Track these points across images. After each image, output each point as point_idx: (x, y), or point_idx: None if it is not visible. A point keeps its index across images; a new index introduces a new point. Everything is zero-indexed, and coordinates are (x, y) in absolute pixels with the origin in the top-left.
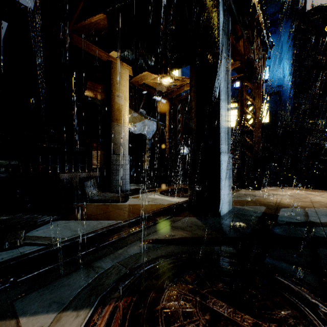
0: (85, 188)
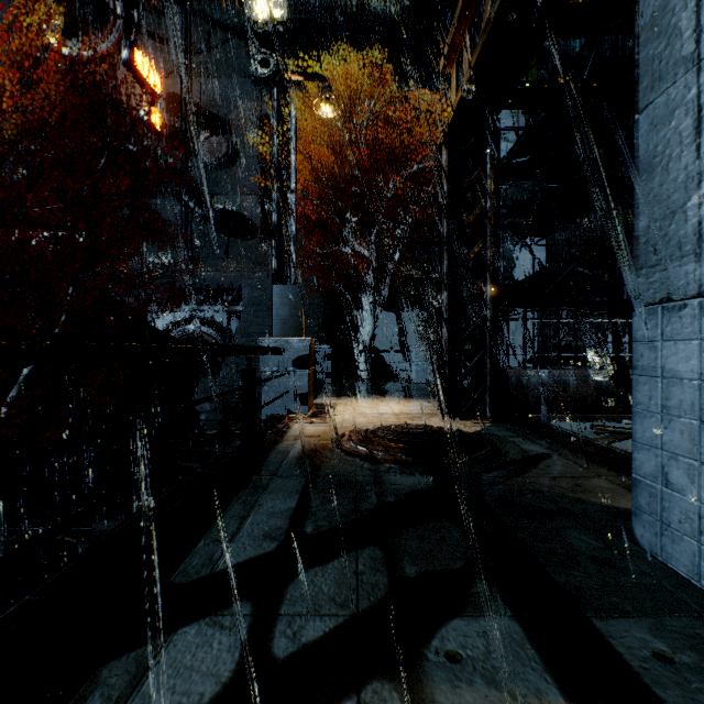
0: None
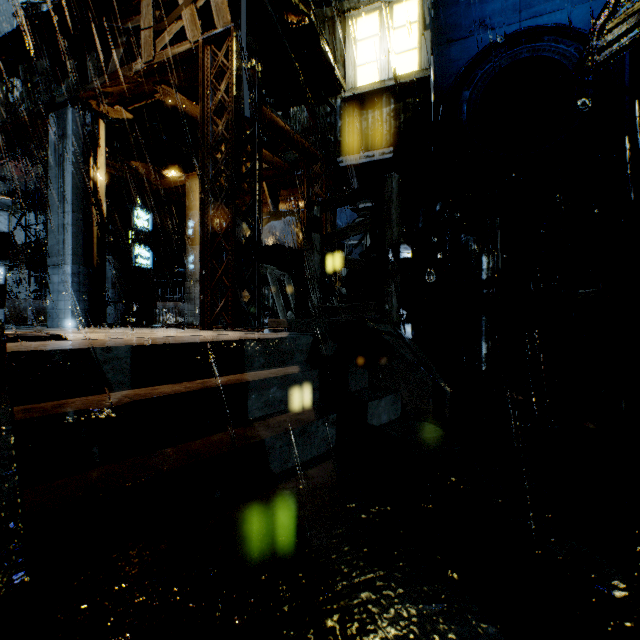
0: (157, 315)
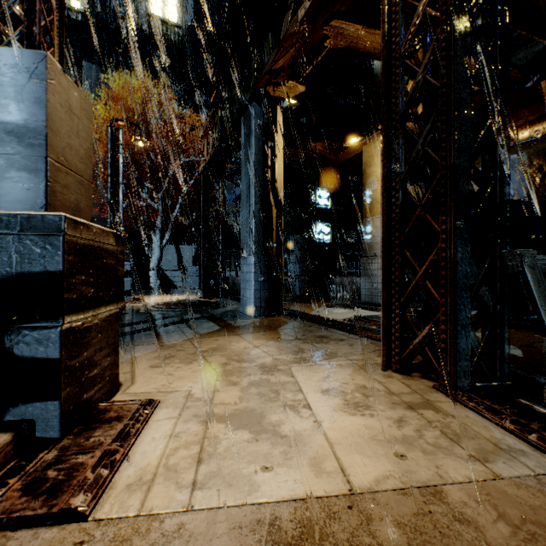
0: (334, 291)
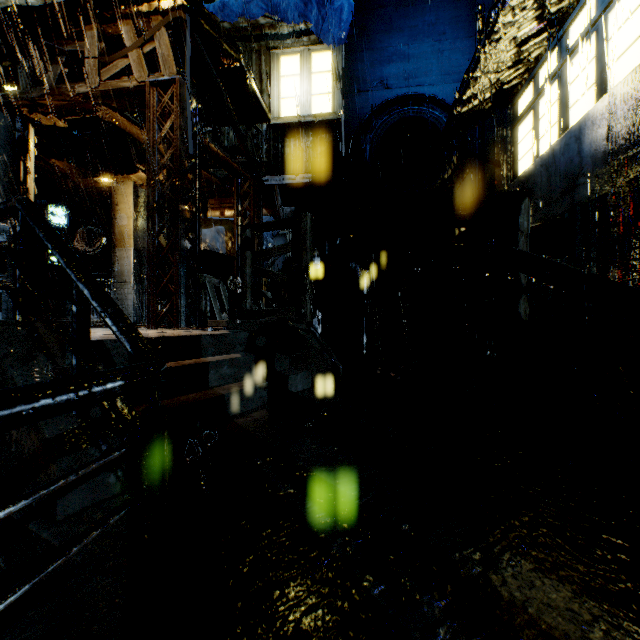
0: None
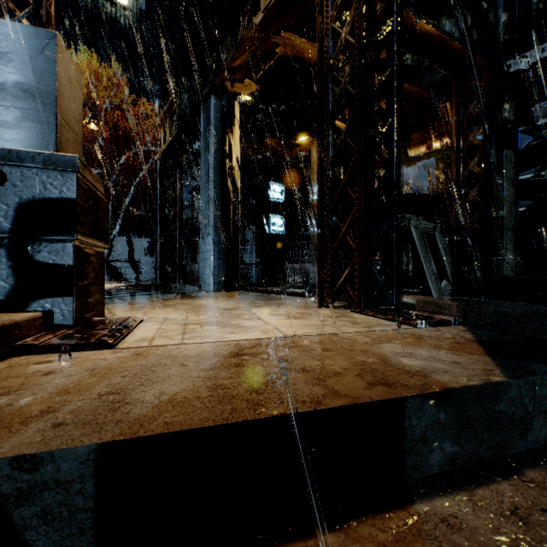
0: (286, 276)
